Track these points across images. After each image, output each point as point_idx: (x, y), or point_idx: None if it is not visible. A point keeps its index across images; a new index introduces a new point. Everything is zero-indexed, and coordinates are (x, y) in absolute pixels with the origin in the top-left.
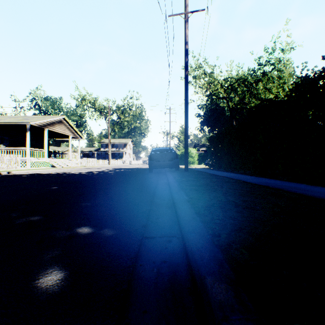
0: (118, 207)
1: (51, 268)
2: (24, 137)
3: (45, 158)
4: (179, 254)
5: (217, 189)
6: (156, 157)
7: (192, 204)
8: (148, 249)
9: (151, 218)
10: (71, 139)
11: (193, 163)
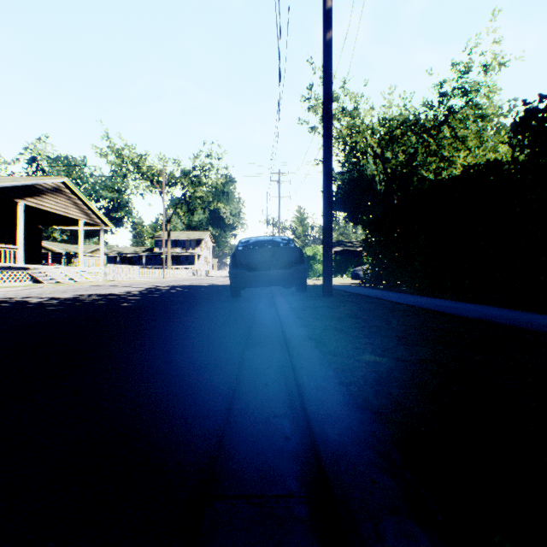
0: None
1: None
2: None
3: (18, 263)
4: None
5: None
6: (248, 259)
7: None
8: None
9: None
10: (82, 226)
11: None
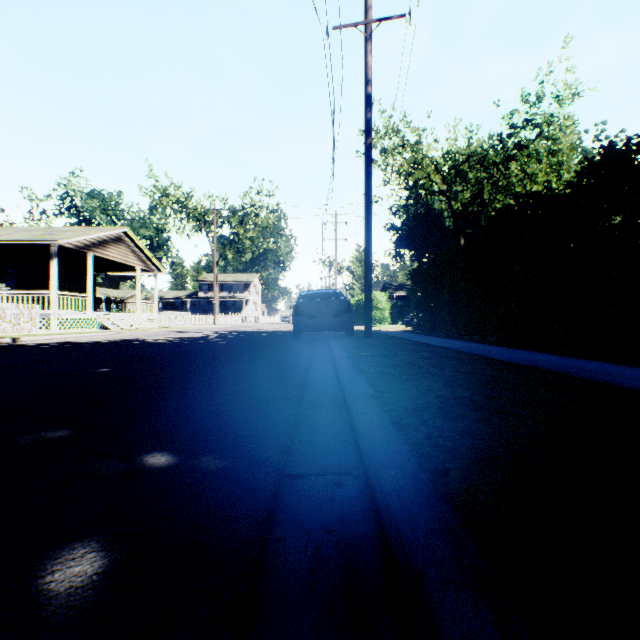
0: (231, 410)
1: (82, 546)
2: (47, 270)
3: (88, 311)
4: (360, 514)
5: (433, 372)
6: (307, 309)
7: (383, 405)
8: (293, 502)
9: (300, 433)
10: (139, 274)
11: (380, 321)
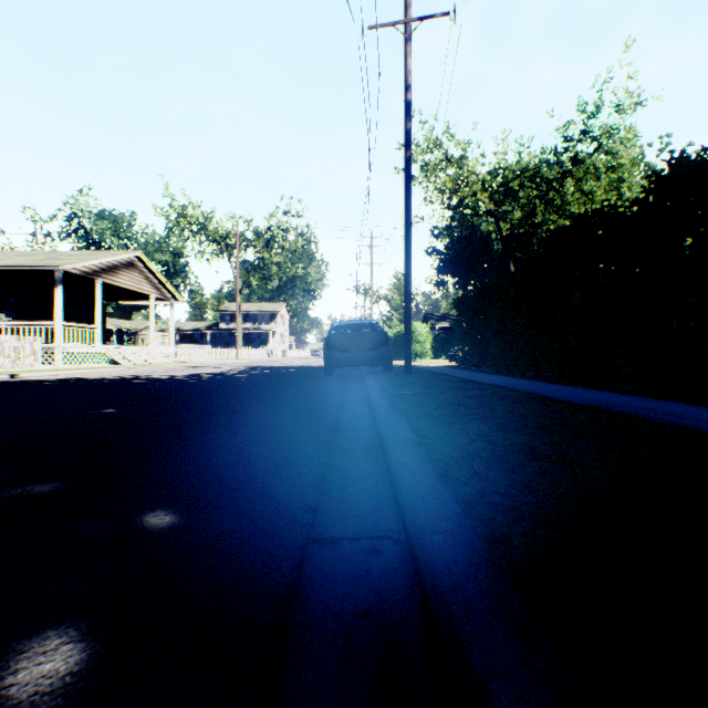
0: (251, 458)
1: (57, 635)
2: (51, 298)
3: (96, 344)
4: (401, 590)
5: (483, 414)
6: (340, 342)
7: (427, 453)
8: (320, 575)
9: (330, 486)
10: (154, 303)
11: (421, 355)
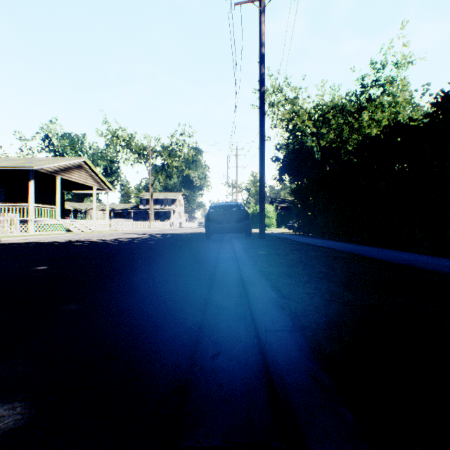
0: (136, 316)
1: None
2: (28, 188)
3: (57, 218)
4: None
5: (326, 272)
6: (216, 217)
7: (293, 318)
8: None
9: (201, 353)
10: (95, 191)
11: (269, 226)
